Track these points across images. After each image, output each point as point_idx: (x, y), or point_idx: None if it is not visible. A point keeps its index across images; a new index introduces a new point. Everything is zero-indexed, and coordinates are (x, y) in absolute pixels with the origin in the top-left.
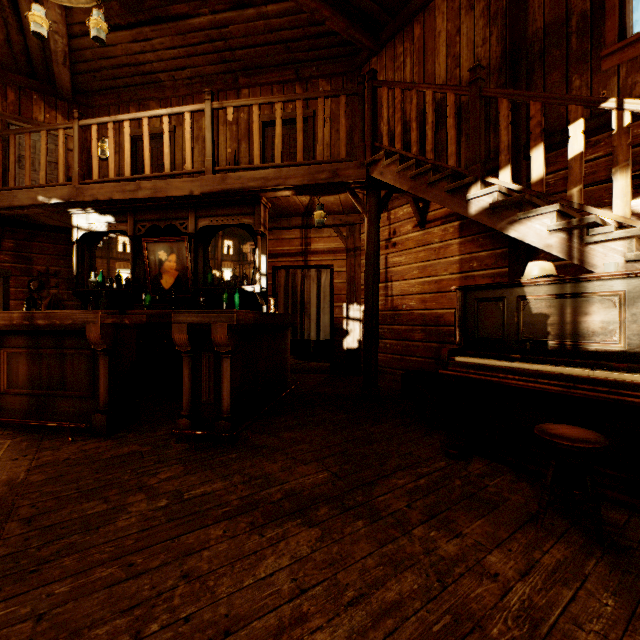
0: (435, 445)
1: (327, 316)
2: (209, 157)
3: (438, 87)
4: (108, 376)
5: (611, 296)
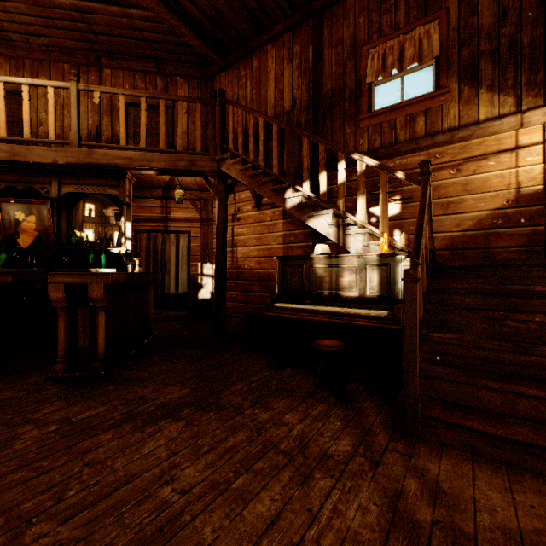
0: (263, 363)
1: (185, 273)
2: (74, 131)
3: (267, 117)
4: None
5: (352, 267)
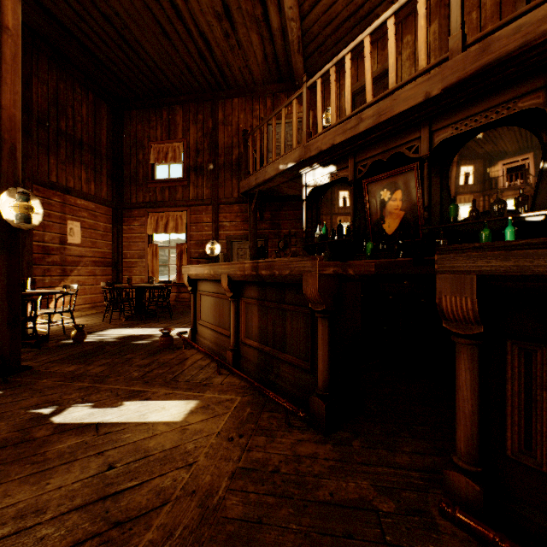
0: None
1: None
2: (455, 31)
3: None
4: (327, 347)
5: None
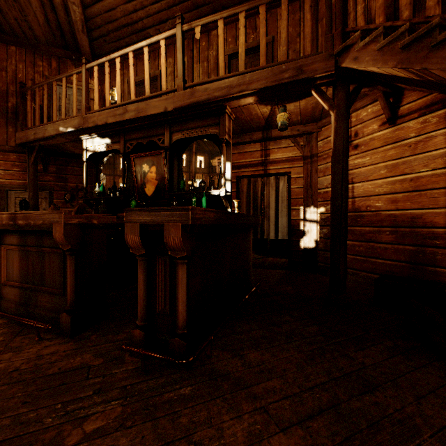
0: None
1: (284, 218)
2: (180, 76)
3: None
4: (74, 276)
5: None
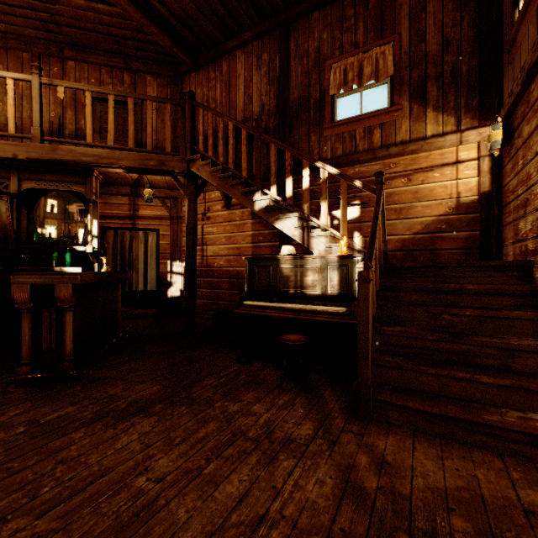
0: (233, 358)
1: (154, 271)
2: (37, 126)
3: (236, 122)
4: None
5: (315, 267)
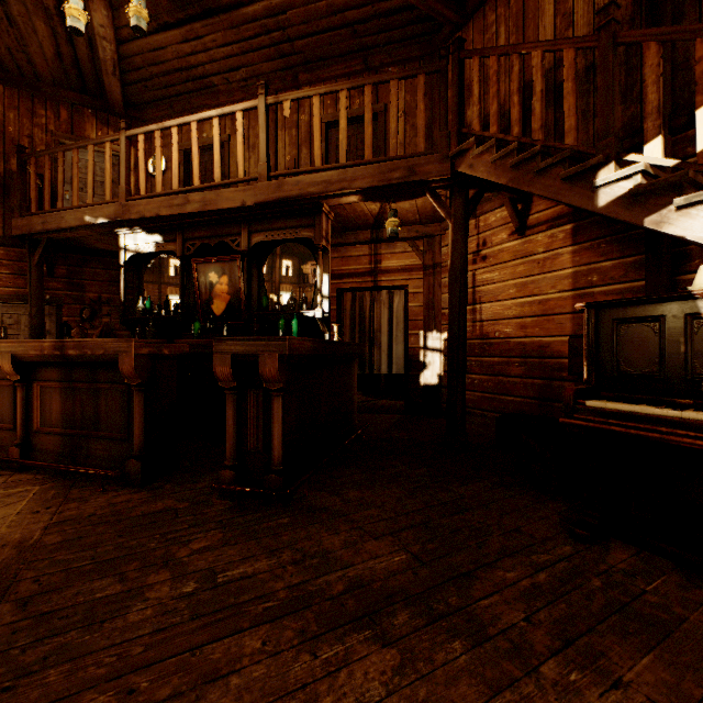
0: (551, 518)
1: (400, 346)
2: (263, 161)
3: (550, 43)
4: (144, 415)
5: None
